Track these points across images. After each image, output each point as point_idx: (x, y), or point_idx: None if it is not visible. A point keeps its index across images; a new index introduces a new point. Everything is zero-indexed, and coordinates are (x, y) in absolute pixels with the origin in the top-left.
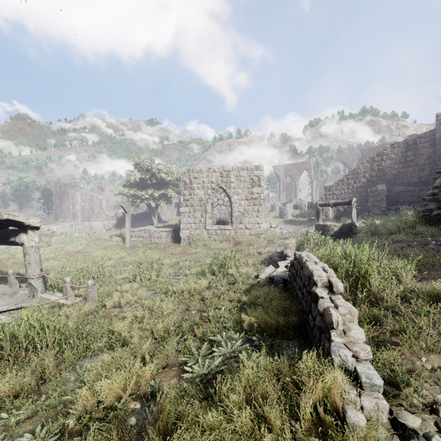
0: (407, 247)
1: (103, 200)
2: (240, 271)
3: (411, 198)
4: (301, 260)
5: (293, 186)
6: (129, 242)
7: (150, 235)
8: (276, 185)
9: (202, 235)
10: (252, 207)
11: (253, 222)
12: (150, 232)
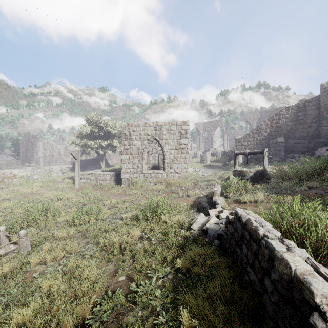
0: (326, 194)
1: (61, 148)
2: (172, 219)
3: (302, 148)
4: (254, 230)
5: (210, 138)
6: (78, 184)
7: (96, 178)
8: (197, 137)
9: (140, 178)
10: (180, 155)
11: (181, 168)
12: (96, 175)
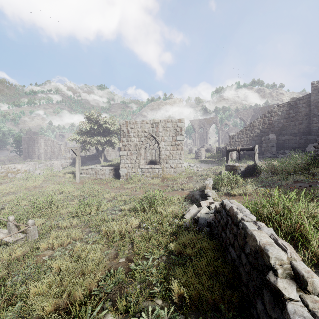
0: (309, 187)
1: (62, 144)
2: (167, 210)
3: (293, 145)
4: (234, 215)
5: (205, 135)
6: (78, 178)
7: (96, 172)
8: (193, 134)
9: (137, 173)
10: (176, 151)
11: (177, 163)
12: (96, 170)
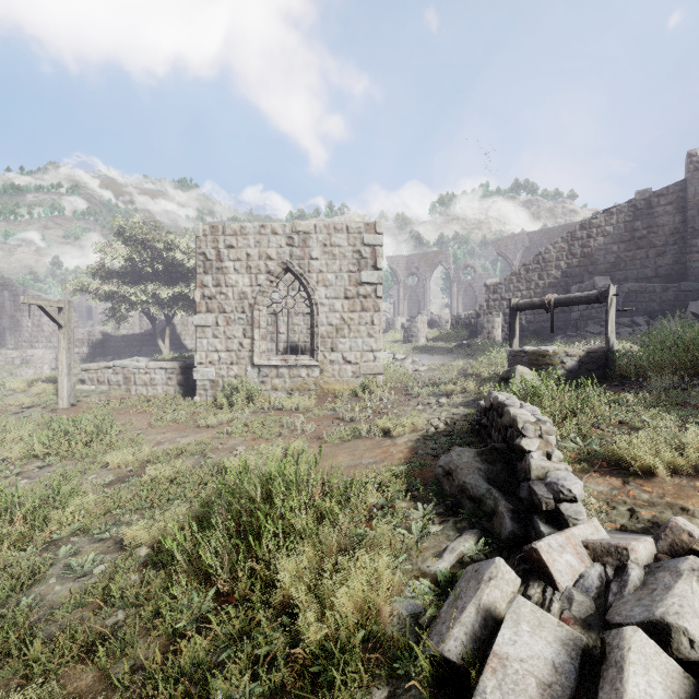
0: None
1: None
2: (333, 594)
3: (649, 305)
4: None
5: (421, 291)
6: (66, 395)
7: (128, 378)
8: (393, 288)
9: (247, 377)
10: (359, 315)
11: (362, 349)
12: (128, 372)
